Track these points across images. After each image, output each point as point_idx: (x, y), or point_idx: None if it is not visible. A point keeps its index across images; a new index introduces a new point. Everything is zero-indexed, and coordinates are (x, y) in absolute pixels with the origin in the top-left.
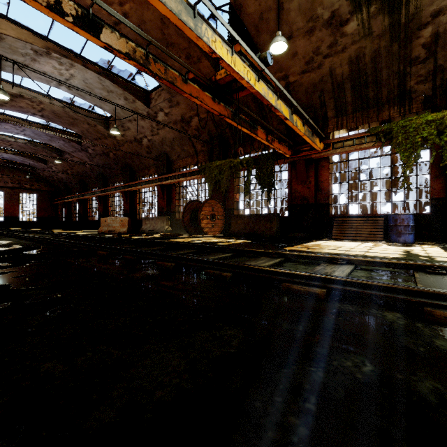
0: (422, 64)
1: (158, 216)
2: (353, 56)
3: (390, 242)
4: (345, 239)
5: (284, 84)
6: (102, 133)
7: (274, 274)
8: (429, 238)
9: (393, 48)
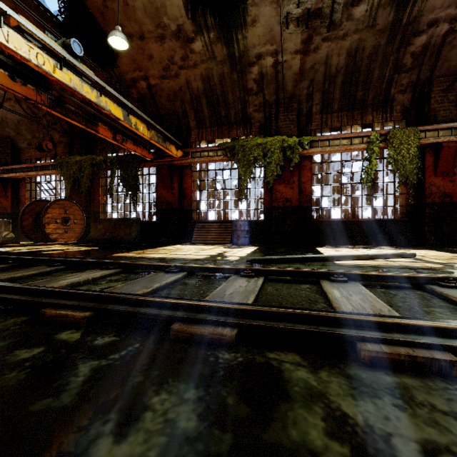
0: (255, 96)
1: None
2: (204, 74)
3: (232, 245)
4: (202, 243)
5: (146, 85)
6: None
7: None
8: (263, 240)
9: (234, 76)
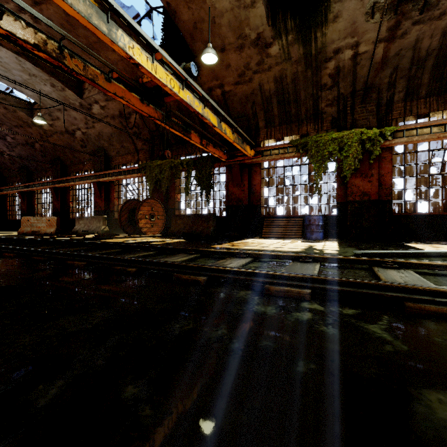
0: (329, 91)
1: (94, 216)
2: (278, 75)
3: (305, 239)
4: (272, 237)
5: (220, 92)
6: (24, 120)
7: (173, 267)
8: (335, 235)
9: (308, 74)
